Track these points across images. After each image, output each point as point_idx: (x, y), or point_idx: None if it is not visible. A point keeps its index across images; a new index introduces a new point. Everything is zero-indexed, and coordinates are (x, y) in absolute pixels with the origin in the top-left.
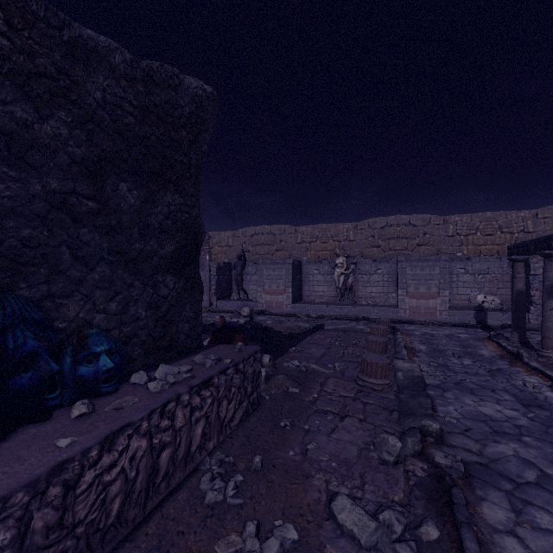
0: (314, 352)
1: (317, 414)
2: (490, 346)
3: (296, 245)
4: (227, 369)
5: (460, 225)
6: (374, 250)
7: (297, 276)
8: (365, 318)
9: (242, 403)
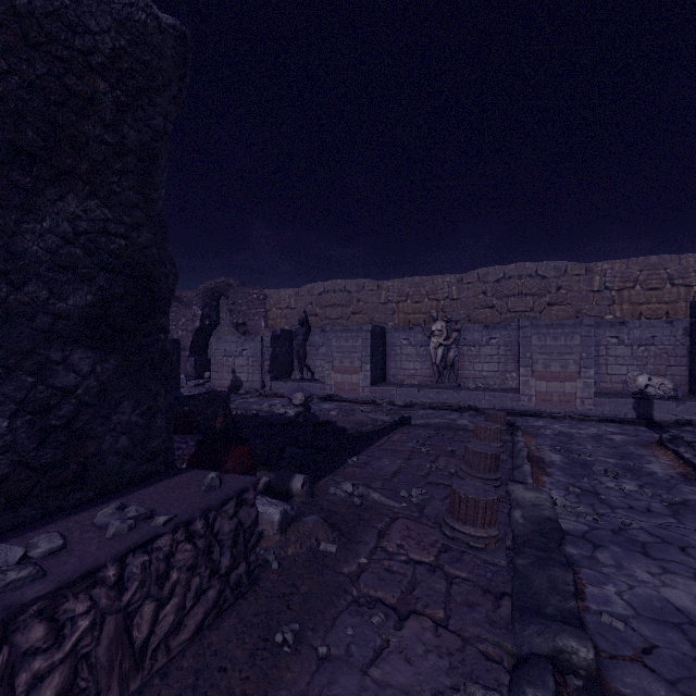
0: (385, 467)
1: (355, 608)
2: (663, 456)
3: (379, 306)
4: (156, 538)
5: (610, 275)
6: (486, 311)
7: (379, 347)
8: (472, 407)
9: (206, 592)
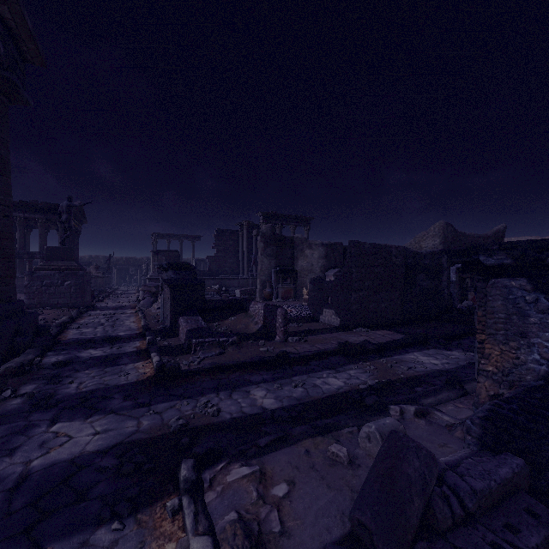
0: None
1: None
2: None
3: None
4: None
5: None
6: None
7: None
8: None
9: None
